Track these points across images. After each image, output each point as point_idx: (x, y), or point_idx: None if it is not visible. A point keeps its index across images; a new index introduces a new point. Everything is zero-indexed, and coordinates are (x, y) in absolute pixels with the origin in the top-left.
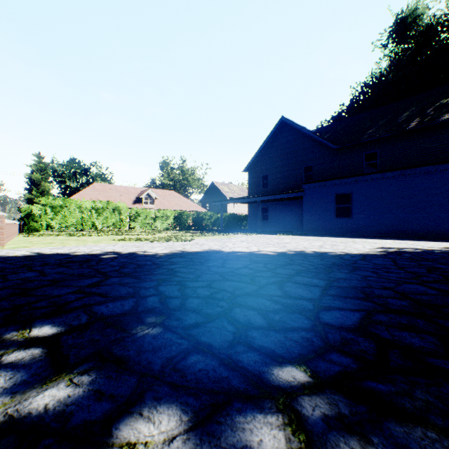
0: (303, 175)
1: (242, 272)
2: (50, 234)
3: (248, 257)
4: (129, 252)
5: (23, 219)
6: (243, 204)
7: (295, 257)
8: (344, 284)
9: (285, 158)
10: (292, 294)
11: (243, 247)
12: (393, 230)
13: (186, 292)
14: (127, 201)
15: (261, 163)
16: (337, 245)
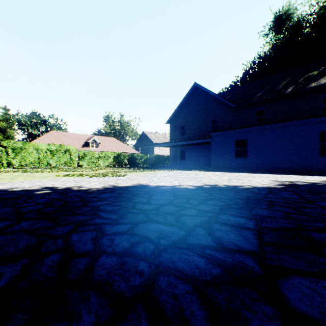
0: (210, 126)
1: (167, 210)
2: (8, 171)
3: (171, 192)
4: (65, 188)
5: None
6: (166, 148)
7: (212, 191)
8: (274, 225)
9: (197, 113)
10: (227, 243)
11: (167, 181)
12: (278, 167)
13: (101, 243)
14: (77, 145)
15: (179, 117)
16: (241, 179)
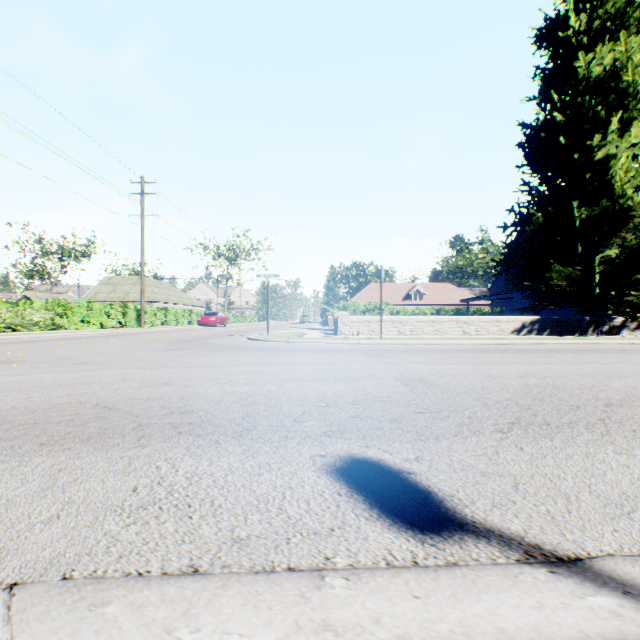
0: None
1: None
2: None
3: None
4: None
5: (323, 316)
6: None
7: None
8: None
9: None
10: None
11: None
12: None
13: None
14: (396, 298)
15: None
16: None
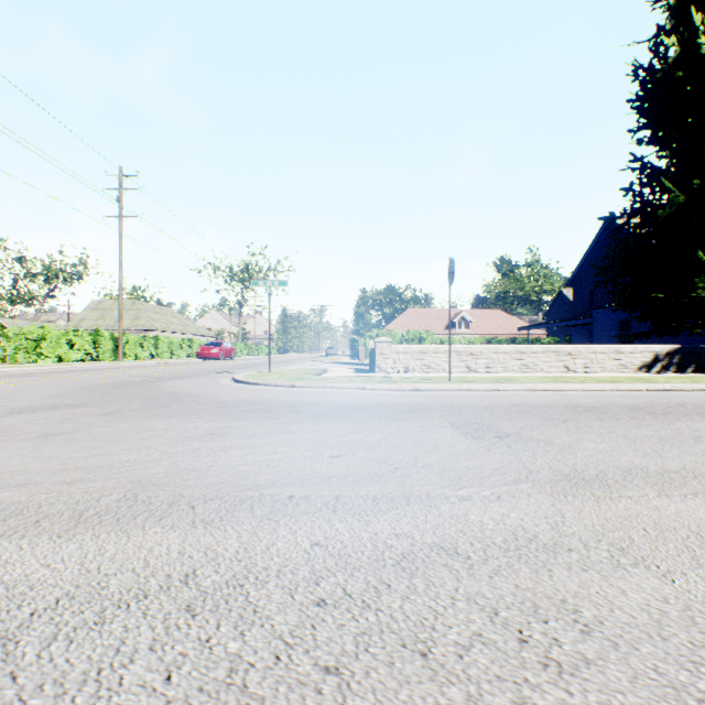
0: None
1: None
2: None
3: None
4: None
5: (352, 348)
6: None
7: None
8: None
9: None
10: None
11: None
12: None
13: None
14: (438, 327)
15: (586, 275)
16: None
